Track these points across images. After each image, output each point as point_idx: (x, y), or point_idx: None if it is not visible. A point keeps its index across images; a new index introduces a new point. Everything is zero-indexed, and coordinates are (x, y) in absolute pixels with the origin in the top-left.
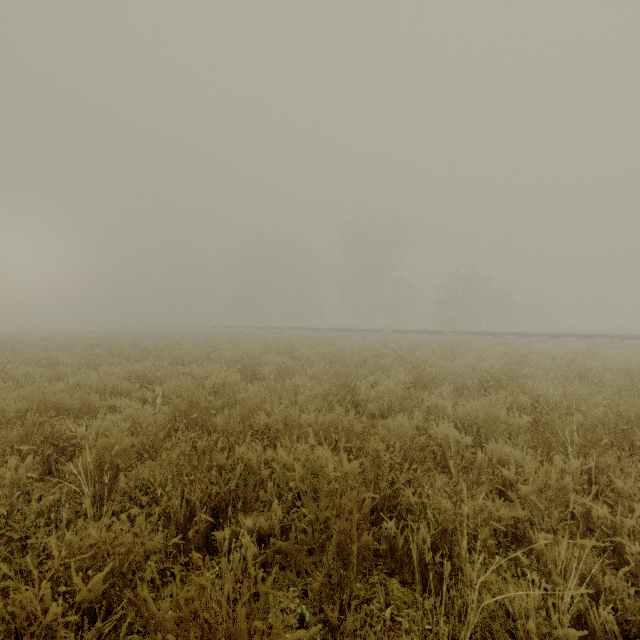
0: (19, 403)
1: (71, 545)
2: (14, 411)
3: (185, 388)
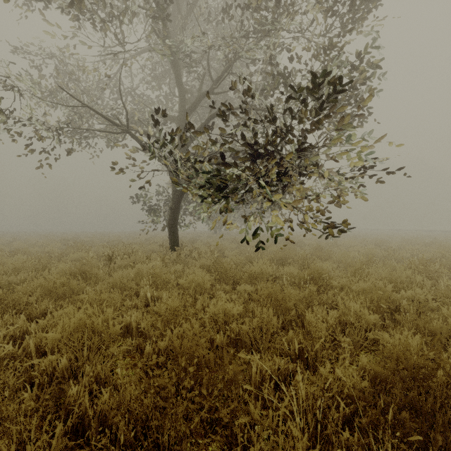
0: (368, 241)
1: (420, 245)
2: (369, 242)
3: (404, 241)
